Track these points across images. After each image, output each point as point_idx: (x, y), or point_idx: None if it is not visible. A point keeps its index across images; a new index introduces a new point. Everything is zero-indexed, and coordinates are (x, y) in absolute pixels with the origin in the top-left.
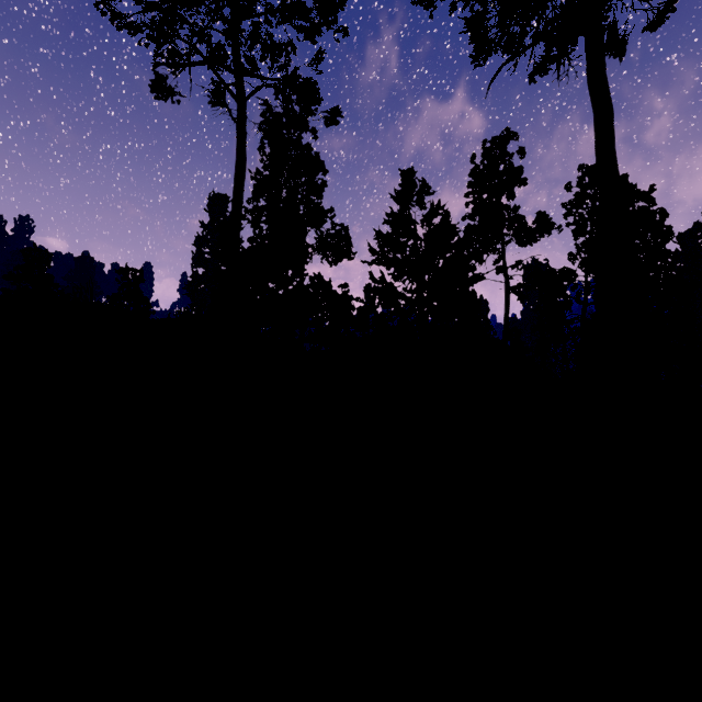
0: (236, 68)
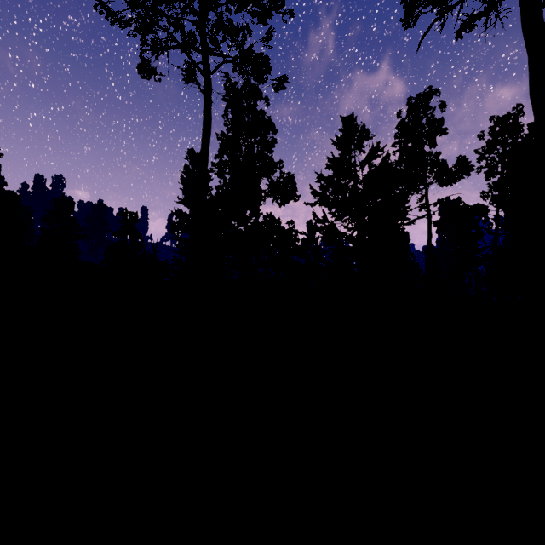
0: (203, 49)
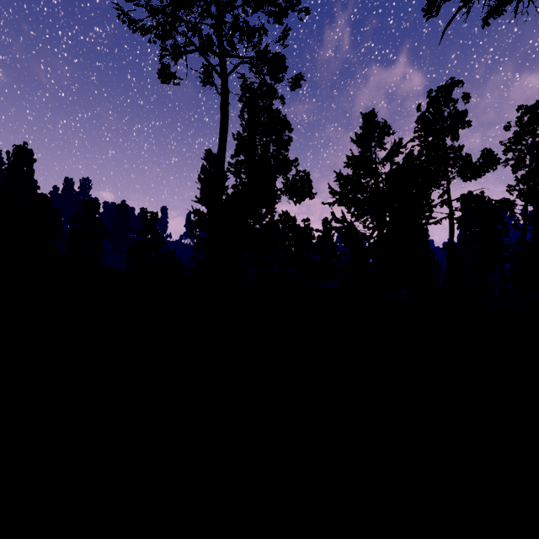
0: (220, 52)
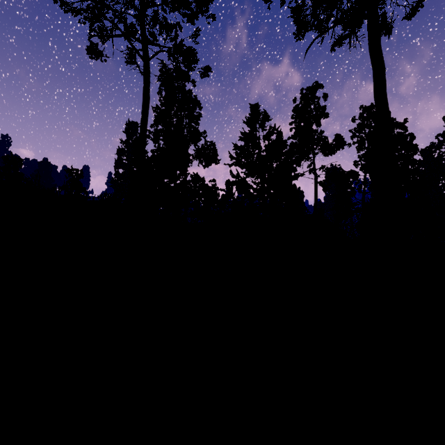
0: (143, 39)
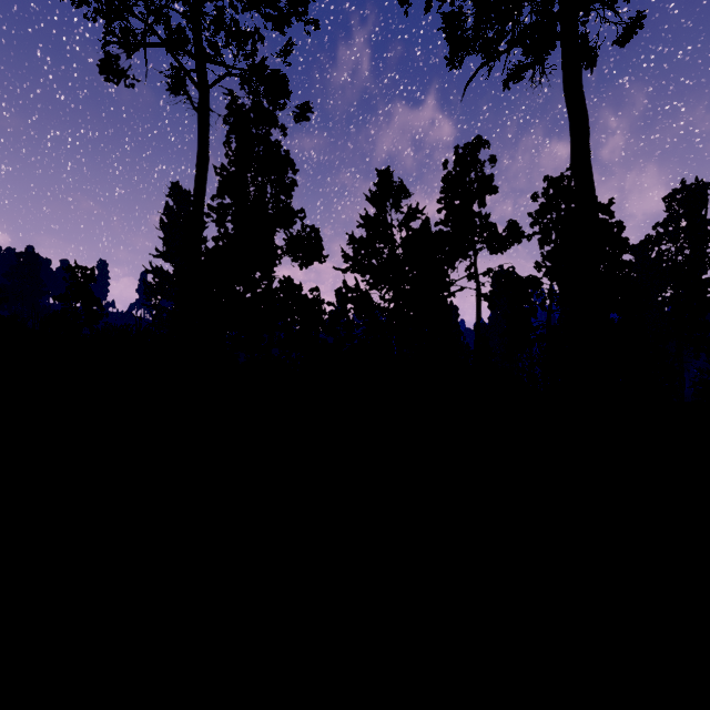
0: (197, 53)
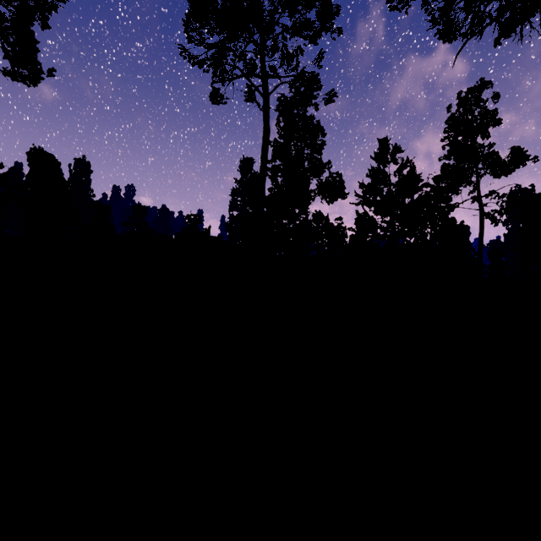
0: (263, 75)
